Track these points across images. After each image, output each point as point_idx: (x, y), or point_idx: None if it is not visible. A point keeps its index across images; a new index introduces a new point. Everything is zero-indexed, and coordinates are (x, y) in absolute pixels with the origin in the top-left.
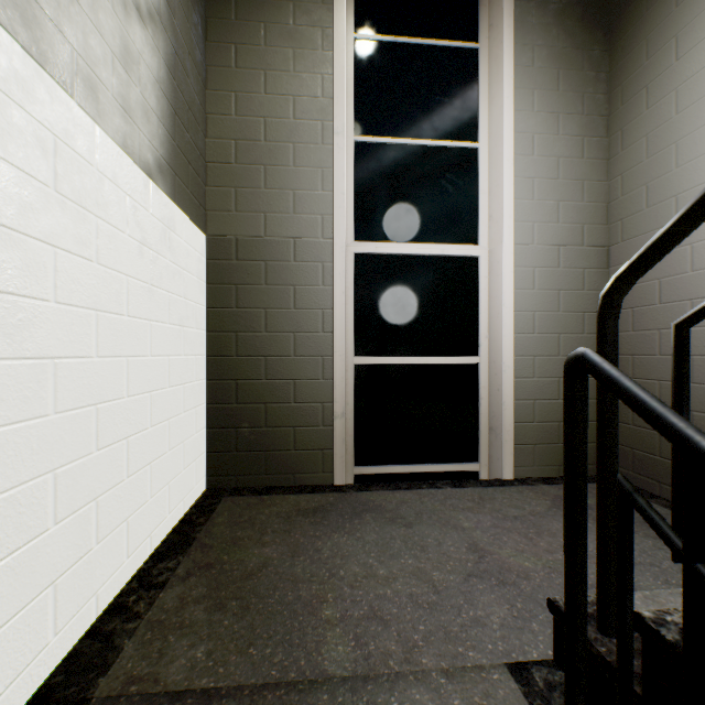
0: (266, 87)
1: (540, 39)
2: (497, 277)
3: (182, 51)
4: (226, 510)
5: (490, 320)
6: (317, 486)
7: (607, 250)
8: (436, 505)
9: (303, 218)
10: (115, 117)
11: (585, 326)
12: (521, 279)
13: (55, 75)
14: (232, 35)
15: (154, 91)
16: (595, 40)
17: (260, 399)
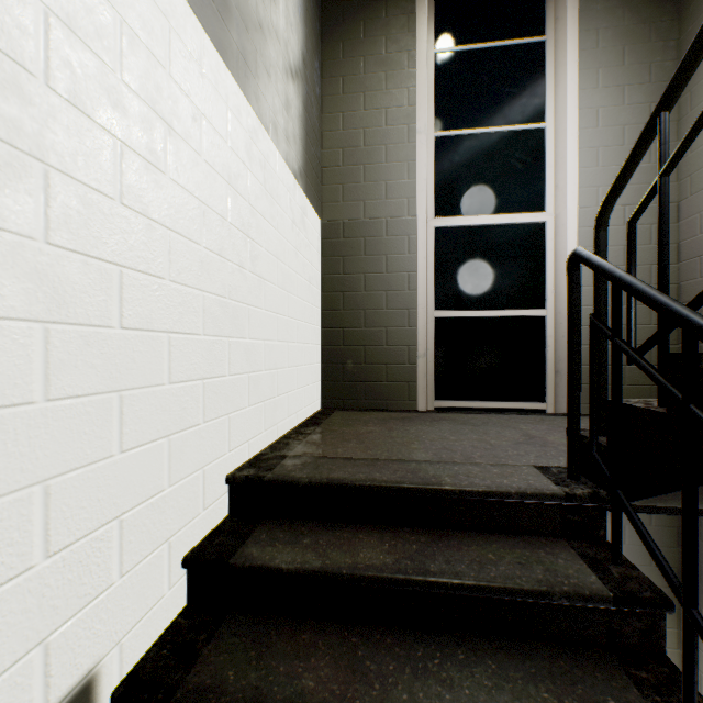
0: (364, 105)
1: (604, 22)
2: (562, 238)
3: (310, 91)
4: (339, 415)
5: (556, 276)
6: (404, 410)
7: (677, 206)
8: (501, 420)
9: (393, 202)
10: (283, 143)
11: (652, 278)
12: (585, 238)
13: (264, 125)
14: (340, 71)
15: (298, 123)
16: (663, 11)
17: (360, 342)
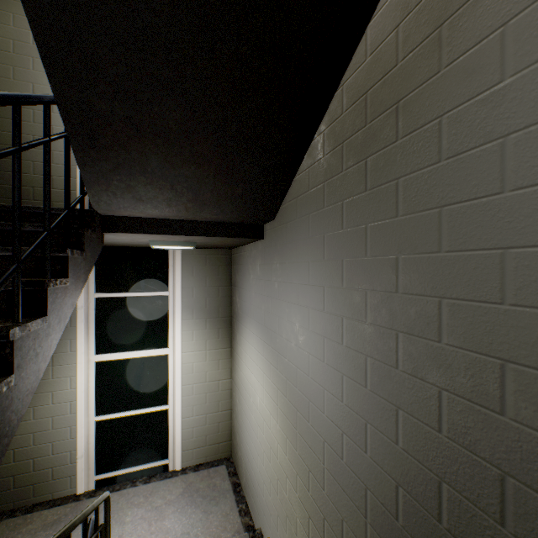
0: None
1: None
2: None
3: None
4: None
5: None
6: None
7: None
8: None
9: None
10: None
11: None
12: None
13: None
14: None
15: None
16: None
17: (30, 185)
